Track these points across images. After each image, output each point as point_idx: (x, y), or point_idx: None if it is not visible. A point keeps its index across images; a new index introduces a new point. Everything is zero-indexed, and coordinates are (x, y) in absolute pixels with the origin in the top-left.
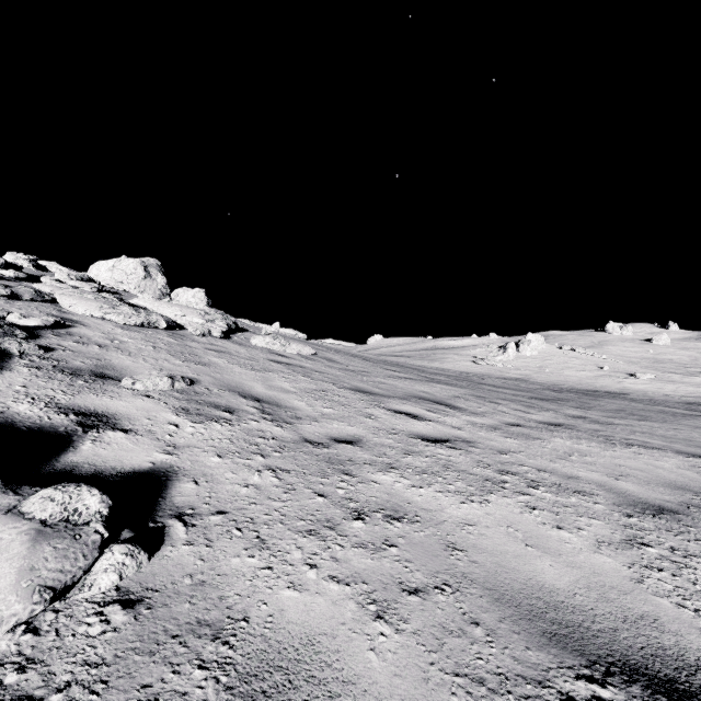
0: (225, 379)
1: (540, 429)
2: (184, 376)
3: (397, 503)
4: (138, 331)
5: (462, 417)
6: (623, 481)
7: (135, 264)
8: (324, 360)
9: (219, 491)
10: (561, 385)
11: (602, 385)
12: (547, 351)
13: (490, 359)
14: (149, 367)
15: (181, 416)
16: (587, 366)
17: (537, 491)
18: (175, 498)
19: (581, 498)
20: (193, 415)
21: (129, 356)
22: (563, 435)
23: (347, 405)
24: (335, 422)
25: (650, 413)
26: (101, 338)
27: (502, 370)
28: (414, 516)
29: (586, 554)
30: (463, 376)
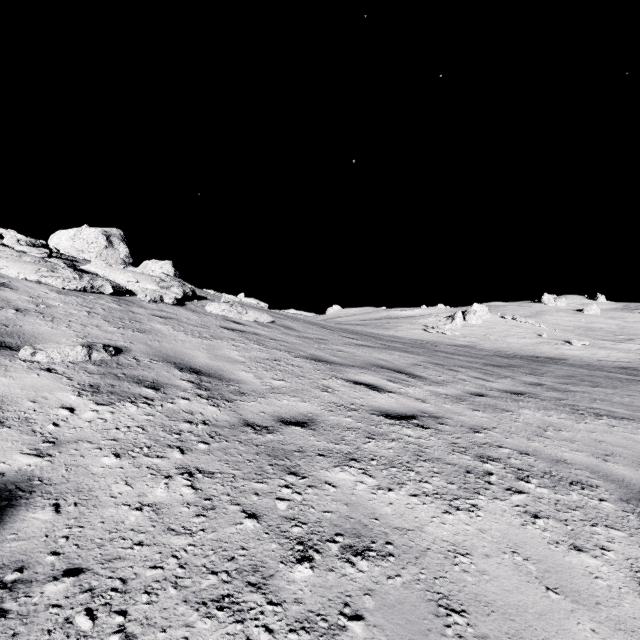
0: (163, 348)
1: (505, 399)
2: (112, 344)
3: (359, 520)
4: (77, 295)
5: (424, 387)
6: (613, 463)
7: (96, 233)
8: (282, 328)
9: (89, 522)
10: (505, 351)
11: (542, 351)
12: (490, 320)
13: (439, 328)
14: (70, 334)
15: (83, 396)
16: (527, 334)
17: (529, 485)
18: (0, 547)
19: (582, 494)
20: (102, 394)
21: (51, 322)
22: (530, 405)
23: (301, 376)
24: (286, 397)
25: (598, 379)
26: (24, 302)
27: (450, 338)
28: (385, 544)
29: (631, 600)
30: (418, 343)
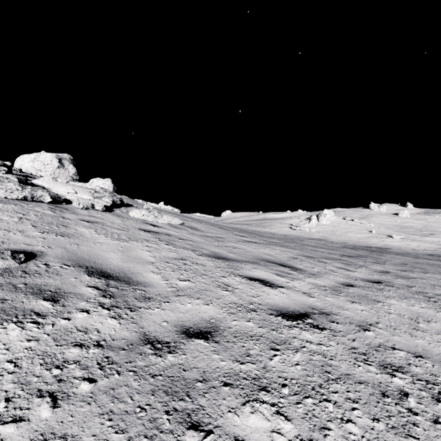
0: (79, 251)
1: (371, 289)
2: (28, 249)
3: None
4: (16, 204)
5: (306, 280)
6: None
7: (51, 157)
8: (189, 229)
9: None
10: (347, 243)
11: (373, 242)
12: (336, 220)
13: (301, 226)
14: None
15: None
16: (362, 230)
17: None
18: None
19: None
20: None
21: None
22: (392, 294)
23: (204, 275)
24: (190, 300)
25: (424, 265)
26: None
27: (309, 233)
28: None
29: None
30: (289, 238)
